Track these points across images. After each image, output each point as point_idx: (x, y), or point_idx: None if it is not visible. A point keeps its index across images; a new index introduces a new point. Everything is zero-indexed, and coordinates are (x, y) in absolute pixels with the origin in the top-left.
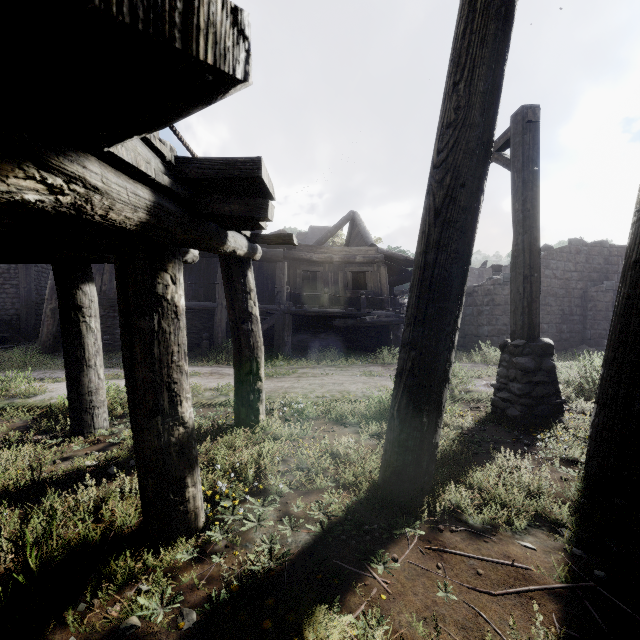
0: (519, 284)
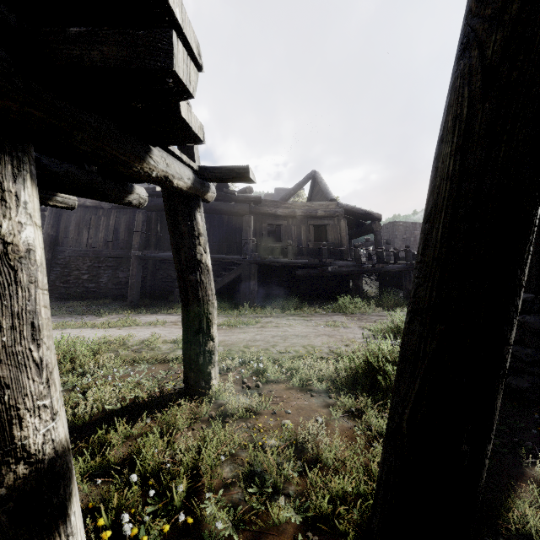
0: None
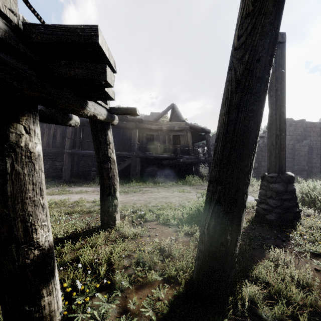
0: (273, 140)
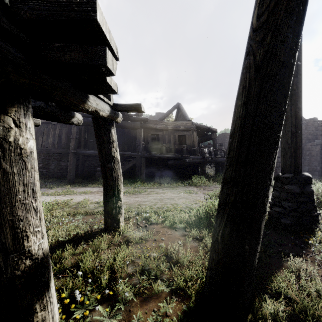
0: (288, 138)
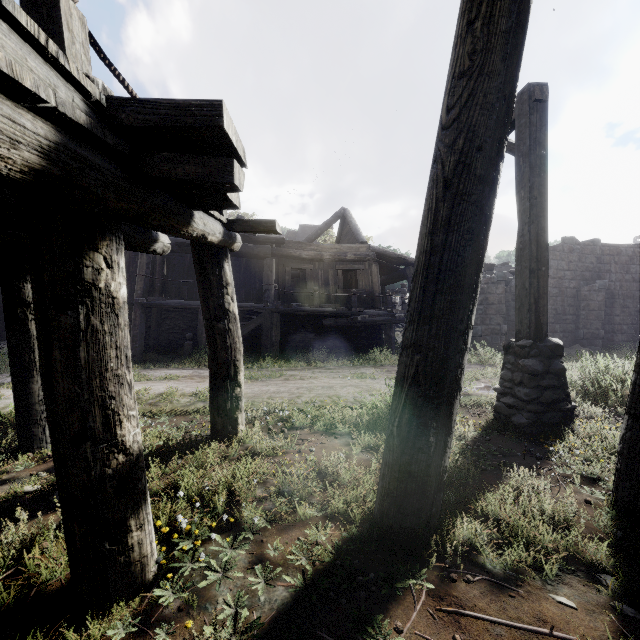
0: (525, 279)
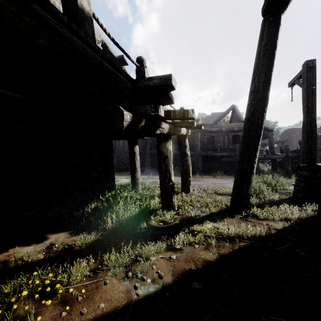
0: (305, 139)
